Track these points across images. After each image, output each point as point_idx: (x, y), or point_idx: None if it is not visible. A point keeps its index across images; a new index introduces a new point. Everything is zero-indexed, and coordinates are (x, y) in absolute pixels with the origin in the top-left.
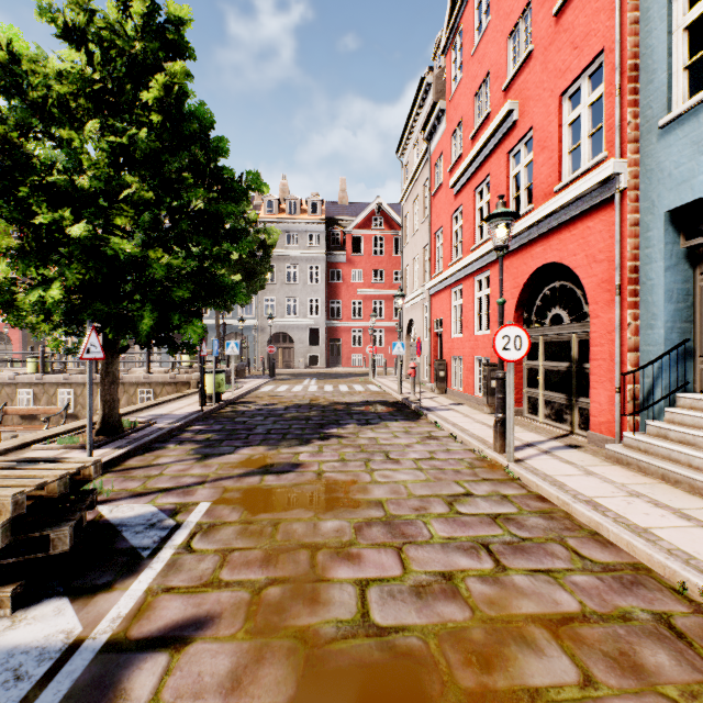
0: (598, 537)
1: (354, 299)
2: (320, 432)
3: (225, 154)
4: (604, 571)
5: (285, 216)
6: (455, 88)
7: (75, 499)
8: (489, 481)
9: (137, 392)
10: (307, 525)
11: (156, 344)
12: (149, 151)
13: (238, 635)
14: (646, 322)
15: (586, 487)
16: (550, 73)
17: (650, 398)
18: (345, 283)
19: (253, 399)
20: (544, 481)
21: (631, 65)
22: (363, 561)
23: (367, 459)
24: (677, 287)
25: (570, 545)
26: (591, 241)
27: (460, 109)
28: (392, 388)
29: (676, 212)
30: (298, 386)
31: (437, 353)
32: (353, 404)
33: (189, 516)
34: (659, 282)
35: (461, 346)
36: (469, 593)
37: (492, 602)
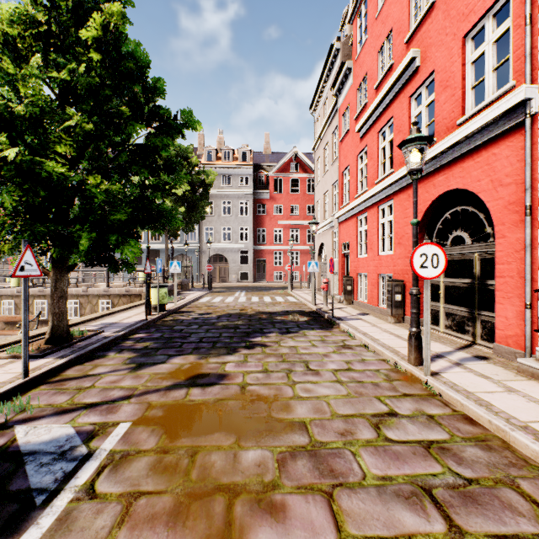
0: None
1: (275, 228)
2: (246, 340)
3: (162, 94)
4: None
5: (221, 163)
6: (360, 48)
7: None
8: (410, 397)
9: (99, 303)
10: (226, 456)
11: (99, 262)
12: (90, 86)
13: None
14: None
15: (514, 407)
16: (453, 18)
17: None
18: (268, 216)
19: (192, 308)
20: (469, 400)
21: None
22: (288, 517)
23: (288, 370)
24: None
25: (526, 491)
26: (497, 166)
27: (365, 65)
28: (307, 299)
29: None
30: (230, 297)
31: (344, 270)
32: (275, 314)
33: (104, 442)
34: None
35: (366, 265)
36: None
37: None
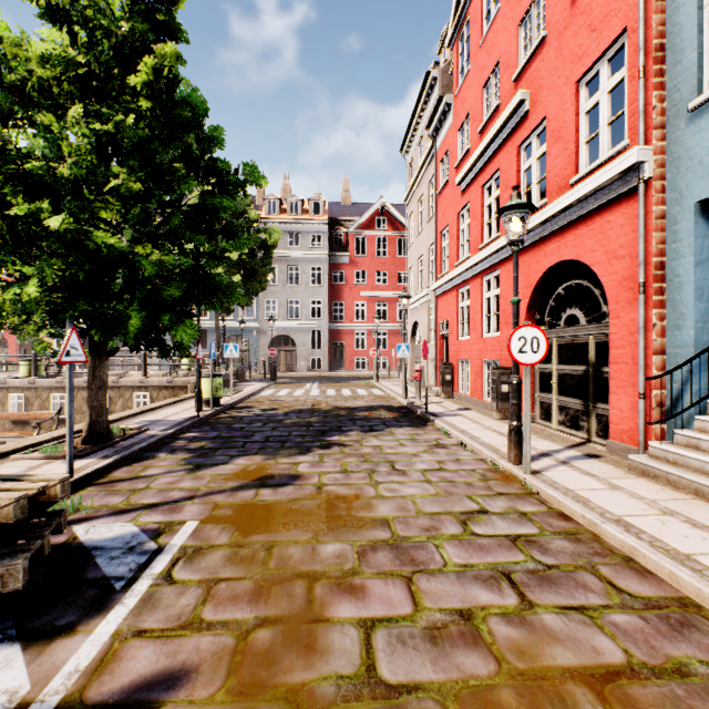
0: (633, 564)
1: (357, 301)
2: (321, 439)
3: (221, 145)
4: (647, 609)
5: (286, 217)
6: (462, 81)
7: (38, 523)
8: (504, 496)
9: (133, 396)
10: (304, 549)
11: (146, 346)
12: (138, 139)
13: (217, 697)
14: (673, 322)
15: (612, 503)
16: (566, 58)
17: (678, 404)
18: (348, 285)
19: (252, 403)
20: (566, 497)
21: (656, 45)
22: (367, 595)
23: (371, 470)
24: (708, 284)
25: (603, 574)
26: (611, 236)
27: (468, 102)
28: (397, 392)
29: (706, 203)
30: (299, 390)
31: (443, 356)
32: (356, 409)
33: (173, 538)
34: (688, 279)
35: (469, 349)
36: (493, 638)
37: (521, 650)
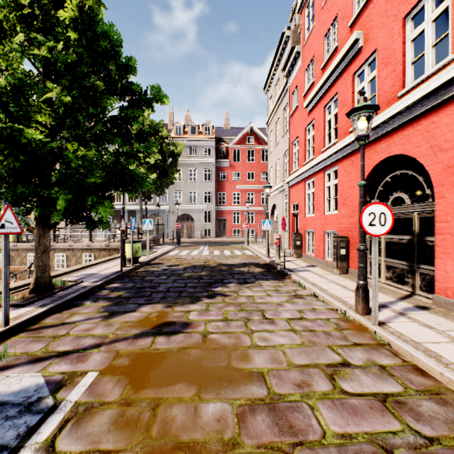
0: None
1: (234, 191)
2: (208, 290)
3: (134, 71)
4: None
5: (188, 136)
6: (308, 34)
7: None
8: (360, 347)
9: (82, 255)
10: (187, 409)
11: (77, 221)
12: (68, 62)
13: None
14: None
15: None
16: (394, 1)
17: None
18: (228, 181)
19: (162, 261)
20: (418, 351)
21: None
22: None
23: (246, 319)
24: None
25: None
26: (436, 133)
27: (313, 49)
28: (262, 253)
29: None
30: (195, 251)
31: (294, 228)
32: (234, 266)
33: (70, 393)
34: None
35: (313, 223)
36: None
37: None
